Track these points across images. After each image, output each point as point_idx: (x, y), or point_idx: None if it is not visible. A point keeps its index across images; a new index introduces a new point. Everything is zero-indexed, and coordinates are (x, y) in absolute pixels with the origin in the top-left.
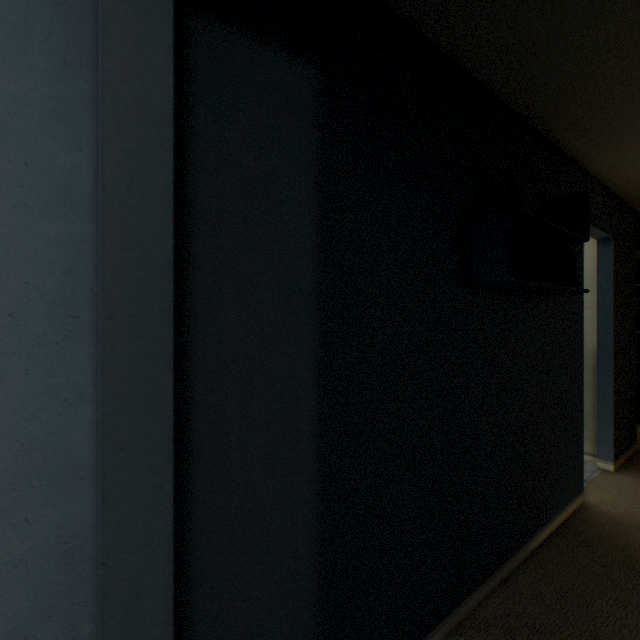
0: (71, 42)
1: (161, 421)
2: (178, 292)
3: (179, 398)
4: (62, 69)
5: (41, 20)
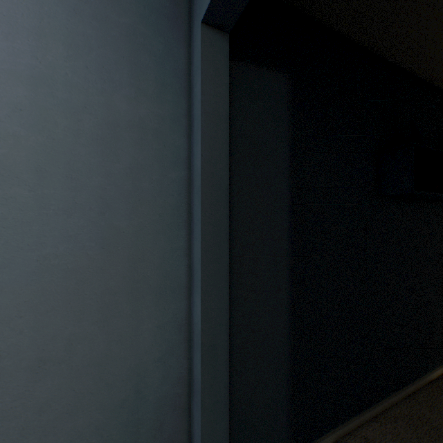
0: (180, 86)
1: (223, 266)
2: None
3: None
4: (177, 100)
5: (169, 79)
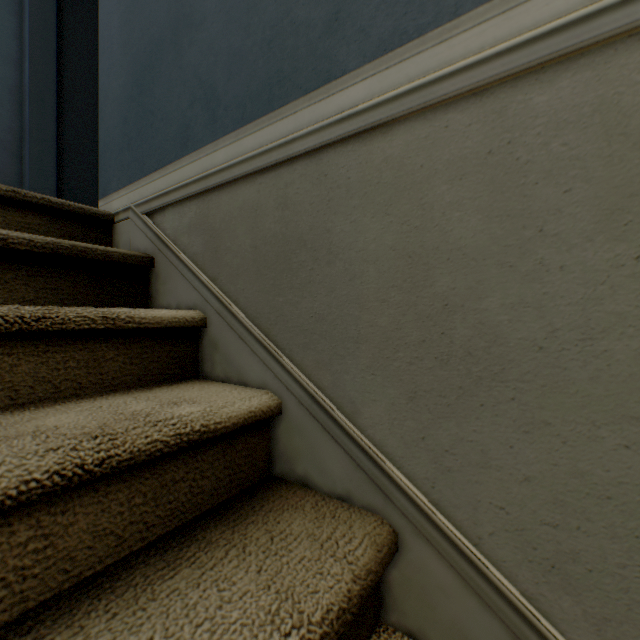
0: None
1: (52, 49)
2: (57, 22)
3: (57, 64)
4: None
5: None
